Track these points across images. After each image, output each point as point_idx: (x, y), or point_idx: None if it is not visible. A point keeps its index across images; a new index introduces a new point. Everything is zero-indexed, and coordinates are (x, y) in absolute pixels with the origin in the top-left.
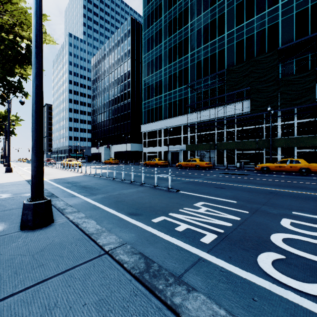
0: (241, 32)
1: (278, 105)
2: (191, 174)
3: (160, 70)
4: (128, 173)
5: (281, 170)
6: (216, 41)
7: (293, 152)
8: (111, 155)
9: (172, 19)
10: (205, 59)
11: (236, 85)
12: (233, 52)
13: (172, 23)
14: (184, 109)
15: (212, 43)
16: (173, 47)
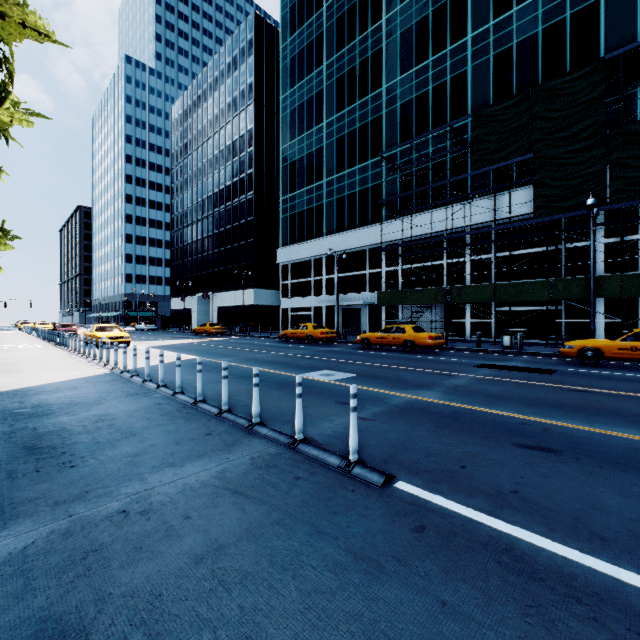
0: (507, 30)
1: (606, 196)
2: (400, 368)
3: (319, 126)
4: (234, 364)
5: (636, 358)
6: (446, 56)
7: (635, 309)
8: (213, 314)
9: (346, 10)
10: (420, 98)
11: (497, 152)
12: (487, 77)
13: (344, 20)
14: (372, 212)
15: (438, 60)
16: (348, 73)
